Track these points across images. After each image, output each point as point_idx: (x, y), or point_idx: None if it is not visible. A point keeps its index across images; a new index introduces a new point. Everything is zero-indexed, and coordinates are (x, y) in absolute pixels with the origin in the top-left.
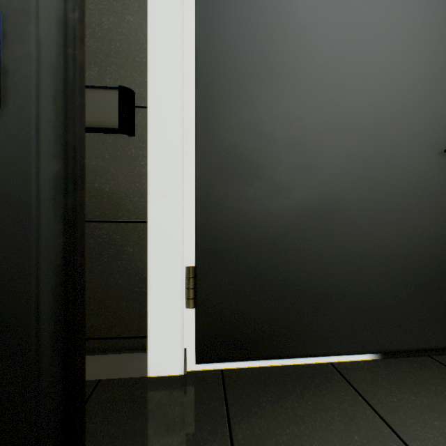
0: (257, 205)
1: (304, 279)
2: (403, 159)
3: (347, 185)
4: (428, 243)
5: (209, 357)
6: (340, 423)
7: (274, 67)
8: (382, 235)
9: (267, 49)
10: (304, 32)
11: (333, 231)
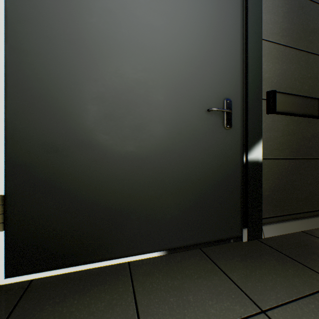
0: (66, 143)
1: (107, 200)
2: (182, 114)
3: (141, 130)
4: (199, 172)
5: (19, 271)
6: (100, 312)
7: (81, 36)
8: (167, 167)
9: (75, 20)
10: (107, 13)
11: (130, 164)
